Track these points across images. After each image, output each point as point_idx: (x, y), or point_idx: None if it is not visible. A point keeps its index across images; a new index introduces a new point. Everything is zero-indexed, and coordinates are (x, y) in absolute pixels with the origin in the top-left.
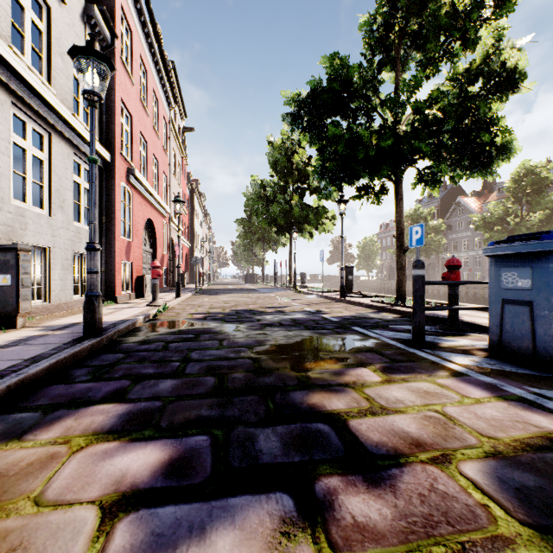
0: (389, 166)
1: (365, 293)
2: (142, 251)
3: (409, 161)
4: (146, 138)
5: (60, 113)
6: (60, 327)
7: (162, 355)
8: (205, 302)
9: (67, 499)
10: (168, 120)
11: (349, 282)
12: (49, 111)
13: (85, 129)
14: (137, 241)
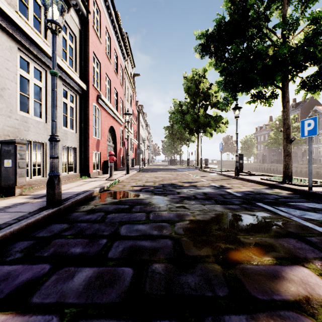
0: (282, 73)
1: (253, 172)
2: (107, 145)
3: (300, 68)
4: (109, 77)
5: (51, 57)
6: (42, 195)
7: (96, 228)
8: (143, 177)
9: None
10: (123, 68)
11: (240, 164)
12: (45, 55)
13: (68, 68)
14: (104, 139)
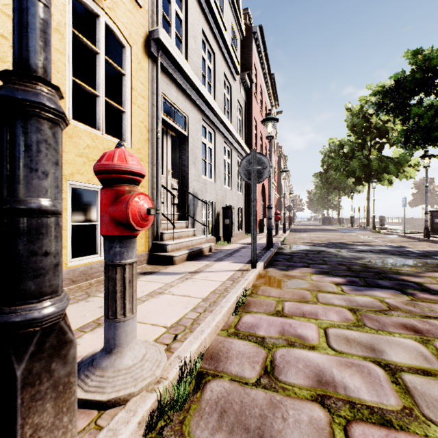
0: None
1: None
2: (260, 203)
3: None
4: (262, 133)
5: (236, 138)
6: (247, 243)
7: (308, 258)
8: (304, 237)
9: (321, 281)
10: None
11: (435, 224)
12: (232, 138)
13: (242, 141)
14: (259, 198)
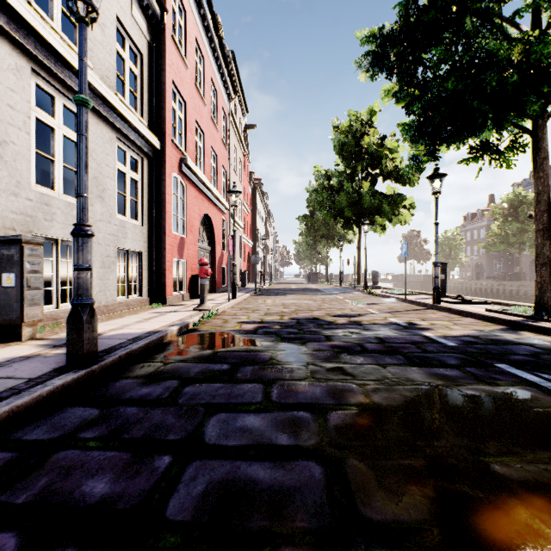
0: (541, 97)
1: (466, 297)
2: (197, 248)
3: None
4: (202, 128)
5: (94, 87)
6: None
7: (156, 421)
8: (261, 306)
9: None
10: (227, 113)
11: (440, 282)
12: None
13: (127, 109)
14: (192, 237)
